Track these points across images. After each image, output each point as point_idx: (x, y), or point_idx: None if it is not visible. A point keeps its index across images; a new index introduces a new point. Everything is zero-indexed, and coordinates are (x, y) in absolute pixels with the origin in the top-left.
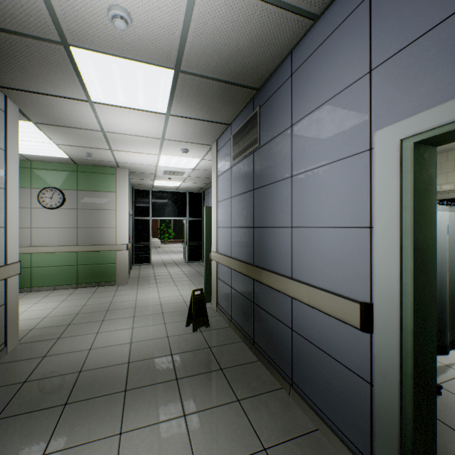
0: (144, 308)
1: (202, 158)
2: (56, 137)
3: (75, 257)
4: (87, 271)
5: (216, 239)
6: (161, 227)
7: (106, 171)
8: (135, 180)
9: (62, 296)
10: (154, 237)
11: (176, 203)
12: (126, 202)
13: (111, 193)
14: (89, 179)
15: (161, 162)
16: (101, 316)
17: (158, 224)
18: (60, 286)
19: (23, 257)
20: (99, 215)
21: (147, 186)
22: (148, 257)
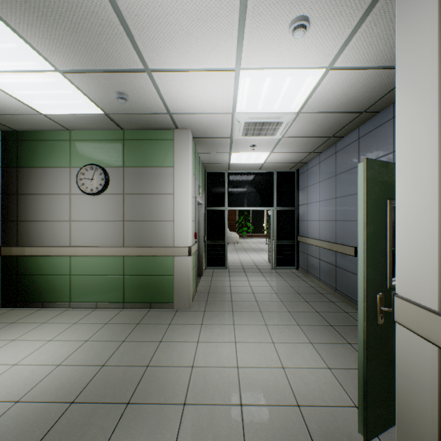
0: (202, 414)
1: (330, 63)
2: (40, 42)
3: (120, 264)
4: (135, 285)
5: (437, 266)
6: (239, 220)
7: (161, 136)
8: (205, 156)
9: (93, 325)
10: (232, 231)
11: (259, 188)
12: (188, 181)
13: (167, 168)
14: (139, 150)
15: (239, 99)
16: (101, 436)
17: (235, 217)
18: (103, 304)
19: (62, 260)
20: (150, 202)
21: (221, 166)
22: (223, 258)
